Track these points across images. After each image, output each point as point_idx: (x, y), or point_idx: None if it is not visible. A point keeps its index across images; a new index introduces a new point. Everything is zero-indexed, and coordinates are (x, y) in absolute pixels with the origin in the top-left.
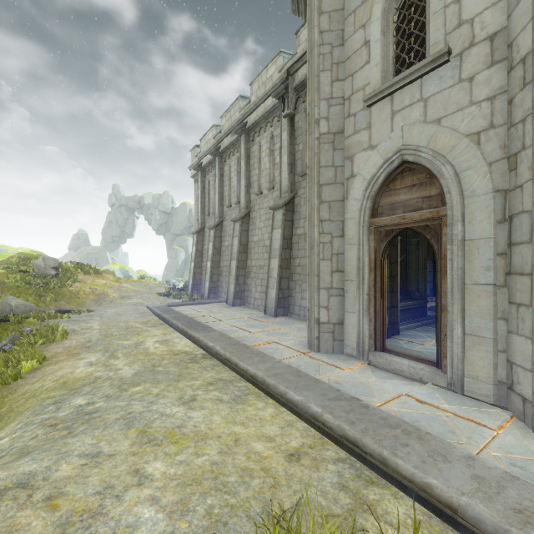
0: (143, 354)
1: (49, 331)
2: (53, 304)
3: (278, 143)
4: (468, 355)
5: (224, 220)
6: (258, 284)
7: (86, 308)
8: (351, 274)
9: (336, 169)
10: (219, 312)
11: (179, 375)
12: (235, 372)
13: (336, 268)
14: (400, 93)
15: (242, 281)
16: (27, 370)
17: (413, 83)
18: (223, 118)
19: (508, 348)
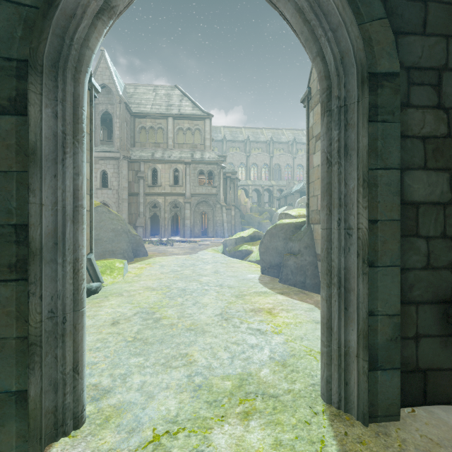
0: None
1: None
2: None
3: None
4: None
5: None
6: None
7: None
8: None
9: None
10: None
11: None
12: None
13: None
14: (103, 191)
15: None
16: None
17: (106, 190)
18: None
19: None
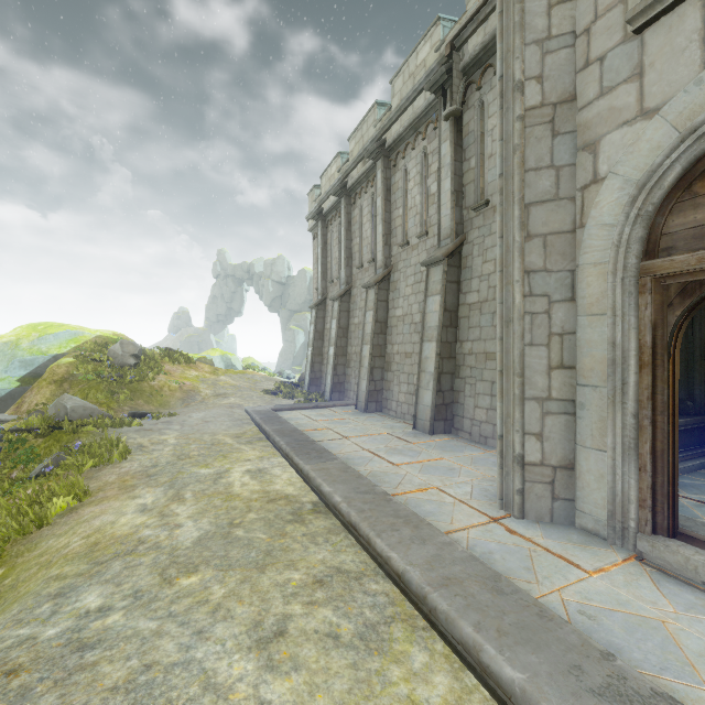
0: (221, 495)
1: (104, 448)
2: (129, 403)
3: (434, 162)
4: None
5: (353, 287)
6: (402, 381)
7: (169, 410)
8: (593, 373)
9: (559, 172)
10: (344, 422)
11: (267, 554)
12: (367, 552)
13: (559, 361)
14: None
15: (378, 376)
16: (62, 511)
17: None
18: (351, 141)
19: None
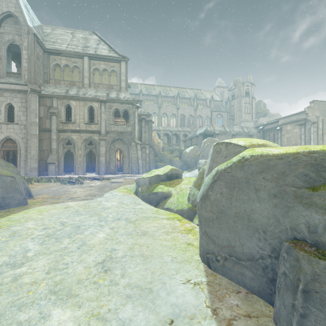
0: None
1: None
2: None
3: None
4: (21, 171)
5: None
6: None
7: None
8: None
9: None
10: None
11: None
12: None
13: None
14: (9, 125)
15: None
16: None
17: (12, 125)
18: None
19: (26, 168)
